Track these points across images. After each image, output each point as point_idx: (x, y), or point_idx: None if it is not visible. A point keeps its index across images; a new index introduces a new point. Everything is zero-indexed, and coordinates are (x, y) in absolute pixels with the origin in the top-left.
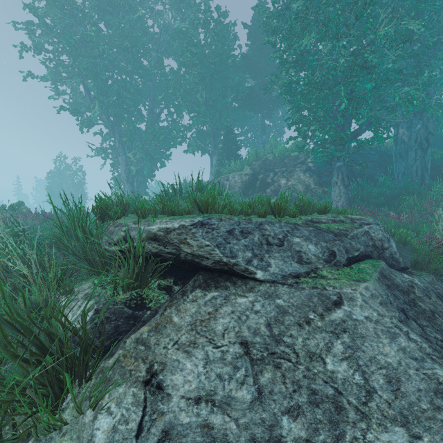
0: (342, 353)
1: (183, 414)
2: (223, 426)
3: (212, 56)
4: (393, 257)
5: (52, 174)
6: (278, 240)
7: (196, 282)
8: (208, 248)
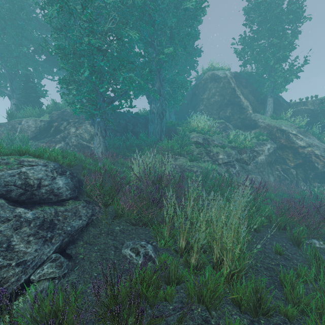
0: None
1: None
2: None
3: None
4: (54, 192)
5: None
6: None
7: None
8: None
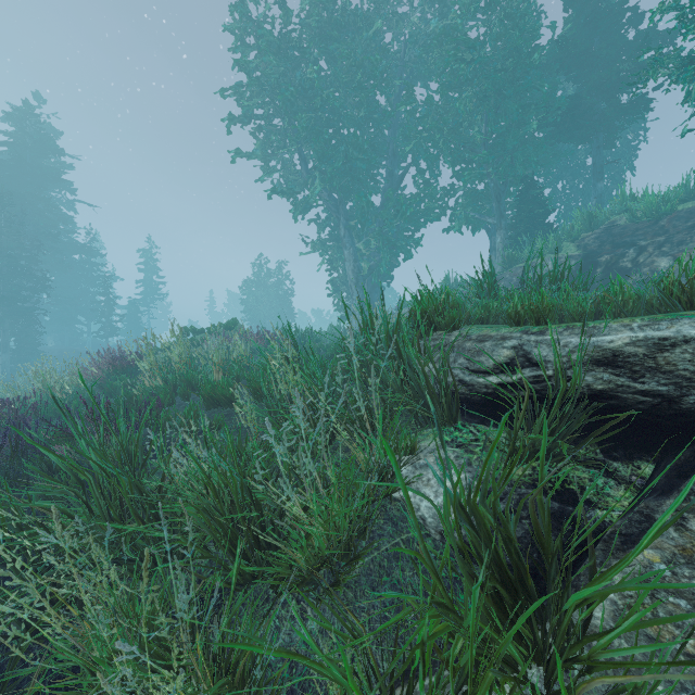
0: None
1: None
2: None
3: (500, 57)
4: None
5: (252, 284)
6: None
7: None
8: None
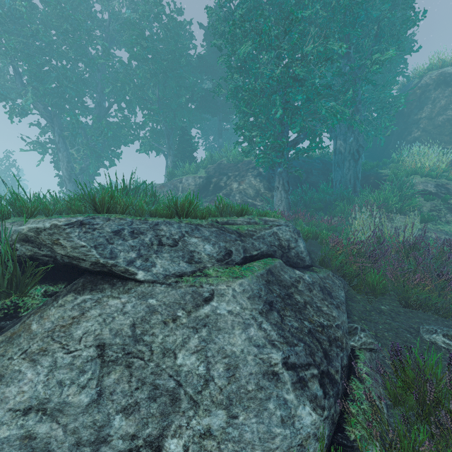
0: (195, 347)
1: (4, 428)
2: (48, 434)
3: (164, 52)
4: (299, 256)
5: None
6: (173, 240)
7: (74, 286)
8: (83, 249)
